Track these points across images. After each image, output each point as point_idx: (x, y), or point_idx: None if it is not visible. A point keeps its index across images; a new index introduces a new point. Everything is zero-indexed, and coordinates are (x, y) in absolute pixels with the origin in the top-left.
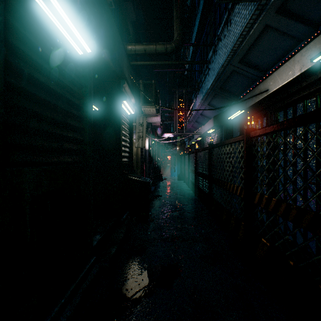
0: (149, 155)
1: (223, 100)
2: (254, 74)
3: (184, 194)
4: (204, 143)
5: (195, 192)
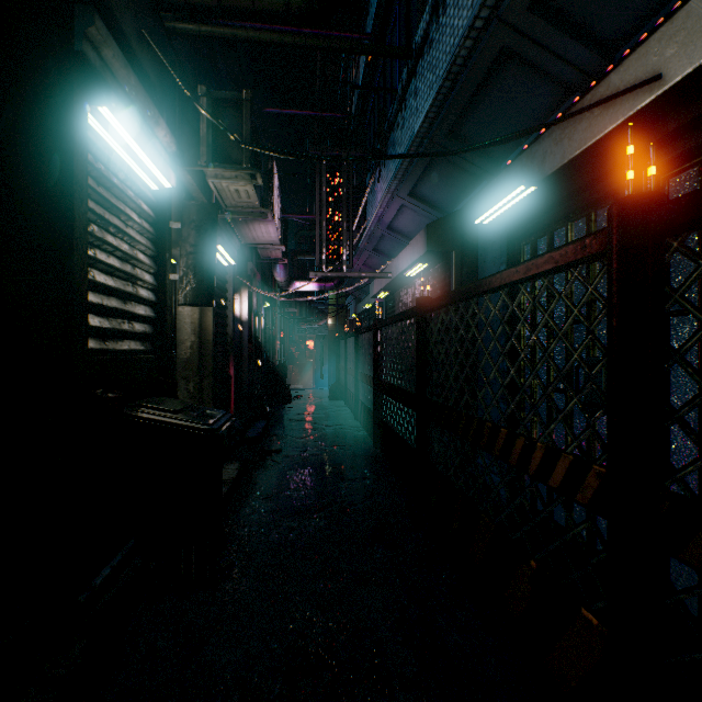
0: (251, 337)
1: (454, 178)
2: (571, 62)
3: (346, 443)
4: (397, 305)
5: (374, 436)
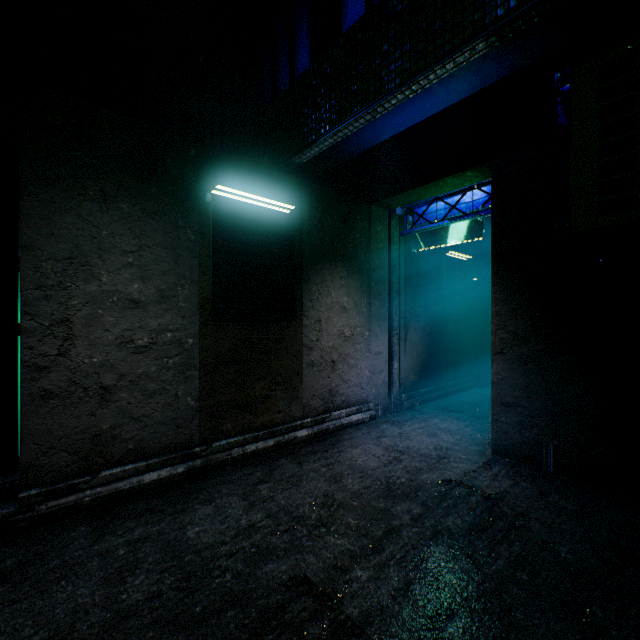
0: None
1: None
2: None
3: None
4: None
5: None
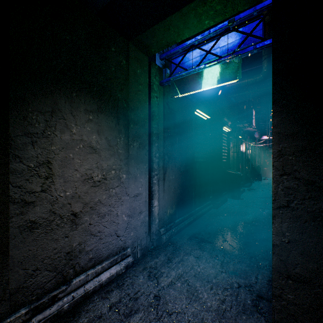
0: (245, 157)
1: None
2: None
3: None
4: None
5: None
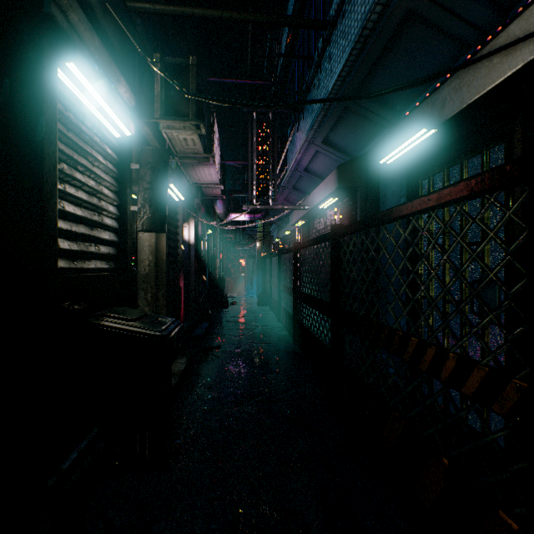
0: (197, 256)
1: (360, 127)
2: (469, 20)
3: (271, 341)
4: (311, 231)
5: (294, 336)
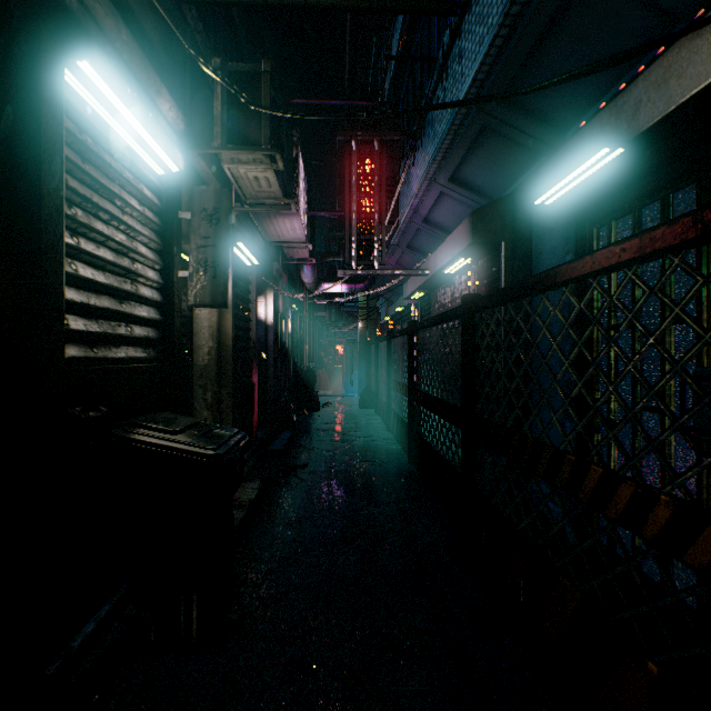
0: (277, 341)
1: (504, 156)
2: None
3: (377, 458)
4: (433, 307)
5: (409, 451)
